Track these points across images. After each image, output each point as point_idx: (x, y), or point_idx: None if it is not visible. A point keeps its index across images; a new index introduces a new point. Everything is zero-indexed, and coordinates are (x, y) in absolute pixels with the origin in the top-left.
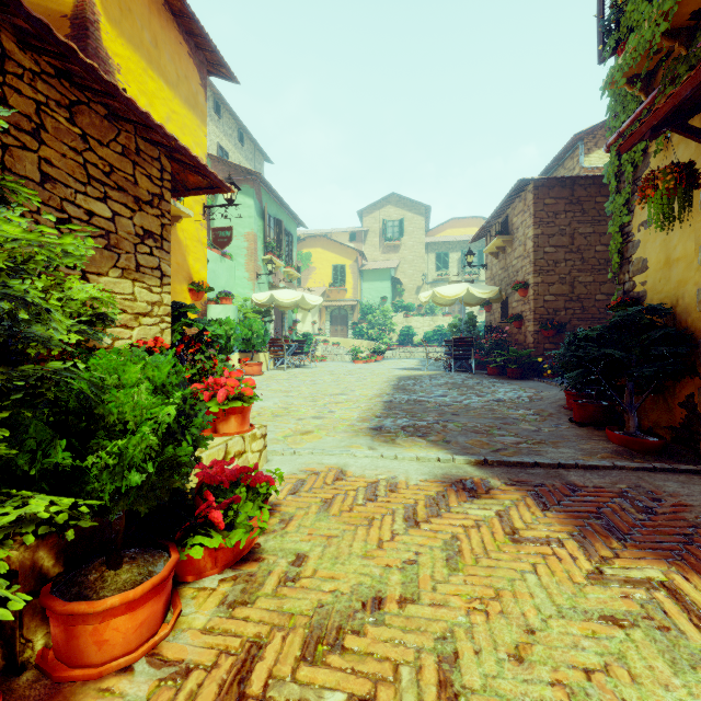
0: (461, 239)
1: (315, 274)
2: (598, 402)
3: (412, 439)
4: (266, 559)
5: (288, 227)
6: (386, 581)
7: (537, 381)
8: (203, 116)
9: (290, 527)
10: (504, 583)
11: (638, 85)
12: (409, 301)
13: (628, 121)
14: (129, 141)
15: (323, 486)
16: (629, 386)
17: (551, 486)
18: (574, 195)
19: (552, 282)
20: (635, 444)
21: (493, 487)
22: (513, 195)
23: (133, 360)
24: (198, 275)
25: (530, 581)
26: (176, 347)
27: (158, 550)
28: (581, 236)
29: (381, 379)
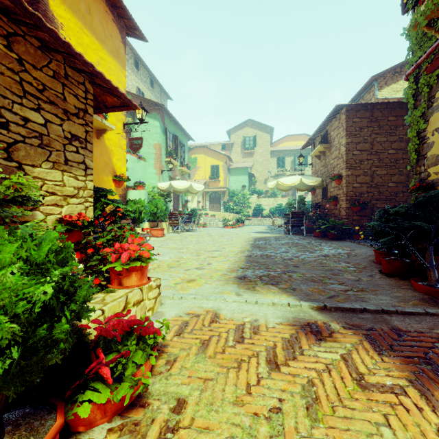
0: (293, 148)
1: (200, 171)
2: (402, 259)
3: (267, 287)
4: (151, 404)
5: (182, 140)
6: (255, 433)
7: (349, 242)
8: (123, 63)
9: (174, 368)
10: (363, 438)
11: (438, 24)
12: (259, 188)
13: (424, 55)
14: (59, 68)
15: (202, 328)
16: (429, 248)
17: (380, 331)
18: (373, 116)
19: (358, 174)
20: (438, 293)
21: (334, 331)
22: (331, 116)
23: (9, 240)
24: (120, 170)
25: (387, 436)
26: (94, 220)
27: (49, 409)
28: (378, 143)
29: (243, 239)
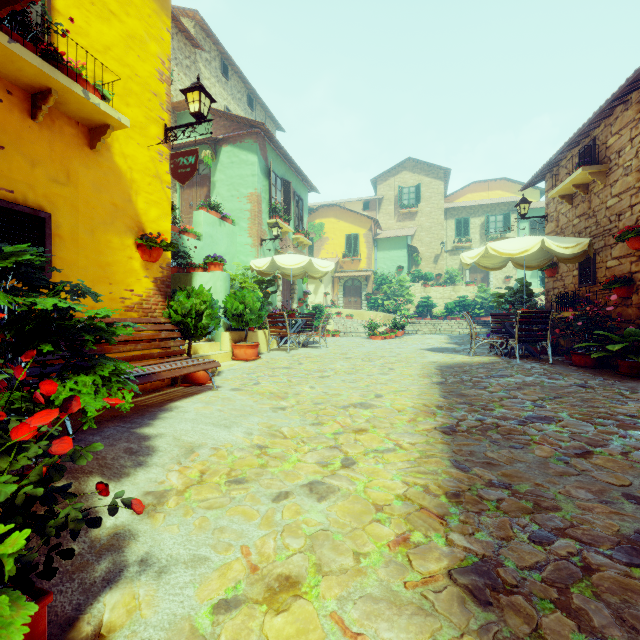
0: (484, 202)
1: (328, 244)
2: None
3: None
4: None
5: (298, 190)
6: None
7: None
8: (164, 1)
9: None
10: None
11: None
12: (426, 271)
13: None
14: None
15: None
16: None
17: None
18: None
19: None
20: None
21: None
22: (620, 96)
23: None
24: (155, 225)
25: None
26: None
27: None
28: None
29: (415, 370)
